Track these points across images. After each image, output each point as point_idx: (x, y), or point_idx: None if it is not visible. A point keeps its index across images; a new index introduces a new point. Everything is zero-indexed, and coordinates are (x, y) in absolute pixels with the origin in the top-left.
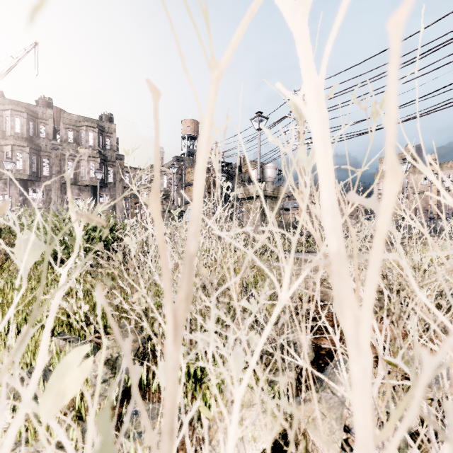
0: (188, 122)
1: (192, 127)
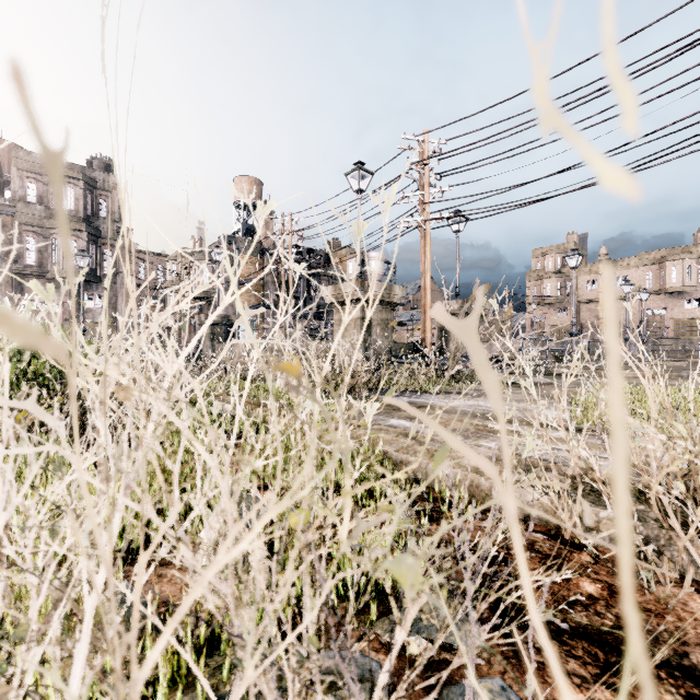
0: (245, 180)
1: (251, 189)
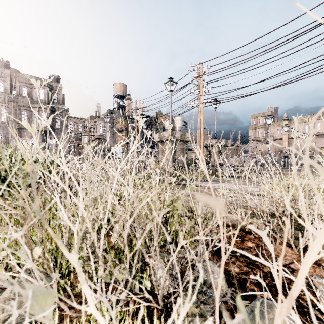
0: (118, 85)
1: (121, 88)
